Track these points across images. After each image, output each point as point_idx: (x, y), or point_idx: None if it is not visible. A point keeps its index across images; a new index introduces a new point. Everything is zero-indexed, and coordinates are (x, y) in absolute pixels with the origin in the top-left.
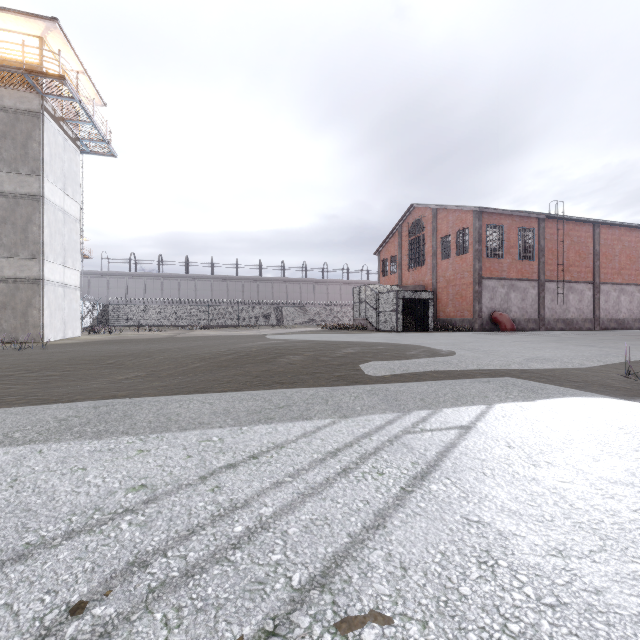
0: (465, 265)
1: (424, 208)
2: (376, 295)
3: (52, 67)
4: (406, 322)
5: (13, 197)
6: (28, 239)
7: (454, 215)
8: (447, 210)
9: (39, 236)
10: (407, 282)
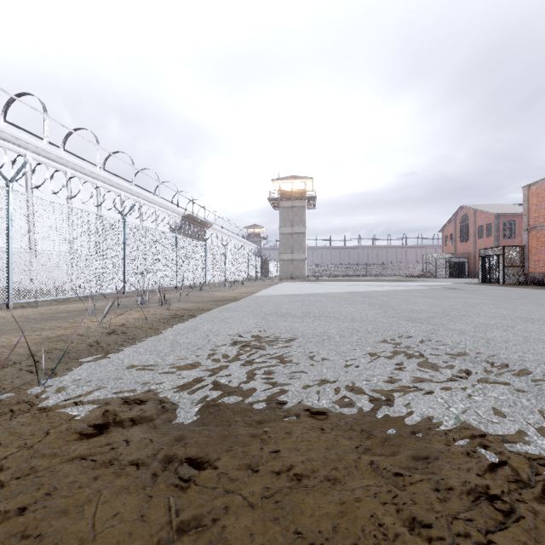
0: (490, 243)
1: (469, 208)
2: (435, 260)
3: (302, 186)
4: (454, 274)
5: (298, 234)
6: (302, 247)
7: (484, 215)
8: (481, 211)
9: (305, 246)
10: (459, 250)
